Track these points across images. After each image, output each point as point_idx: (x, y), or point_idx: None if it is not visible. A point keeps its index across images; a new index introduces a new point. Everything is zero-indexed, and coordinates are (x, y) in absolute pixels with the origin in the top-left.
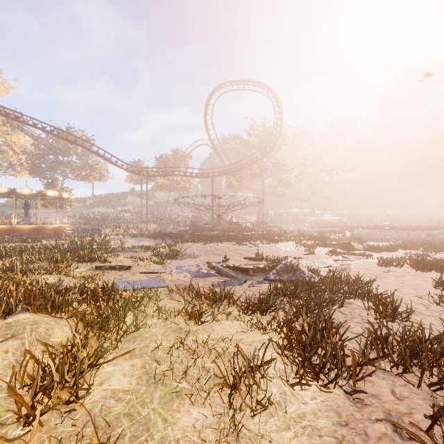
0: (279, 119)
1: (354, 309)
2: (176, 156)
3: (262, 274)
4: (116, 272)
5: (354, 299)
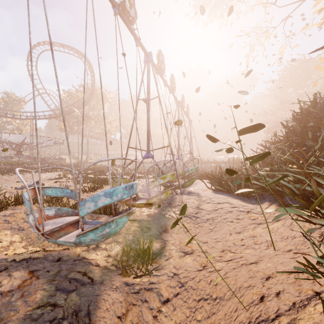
0: (93, 81)
1: None
2: (8, 99)
3: None
4: None
5: None
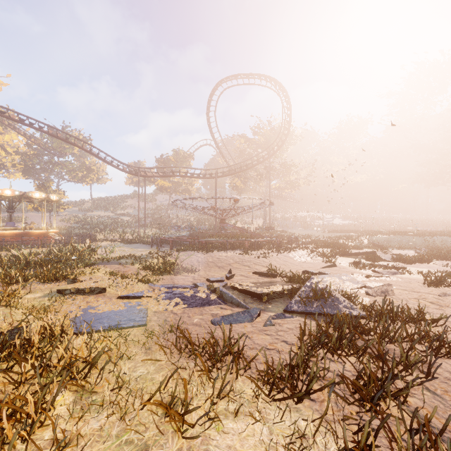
0: (288, 115)
1: (447, 380)
2: (177, 156)
3: (279, 299)
4: (84, 298)
5: (434, 356)
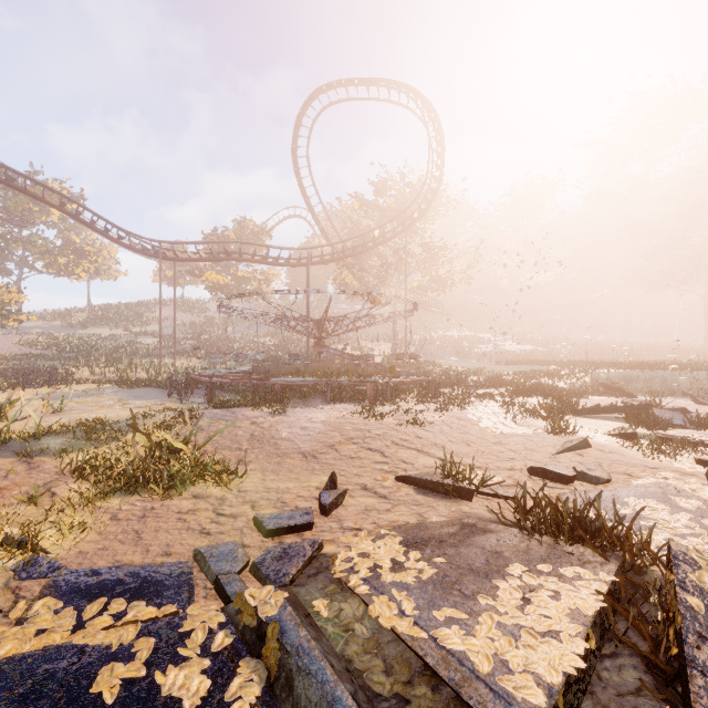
0: (438, 155)
1: None
2: (243, 232)
3: None
4: None
5: None
